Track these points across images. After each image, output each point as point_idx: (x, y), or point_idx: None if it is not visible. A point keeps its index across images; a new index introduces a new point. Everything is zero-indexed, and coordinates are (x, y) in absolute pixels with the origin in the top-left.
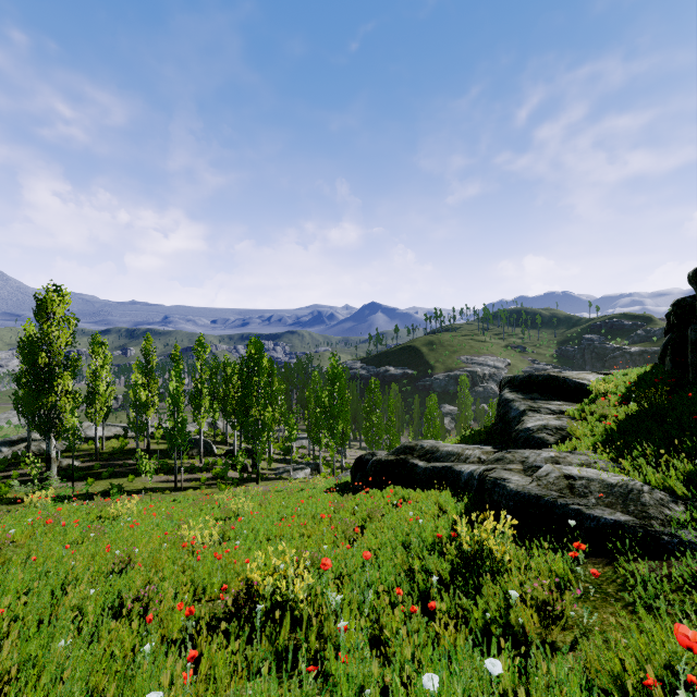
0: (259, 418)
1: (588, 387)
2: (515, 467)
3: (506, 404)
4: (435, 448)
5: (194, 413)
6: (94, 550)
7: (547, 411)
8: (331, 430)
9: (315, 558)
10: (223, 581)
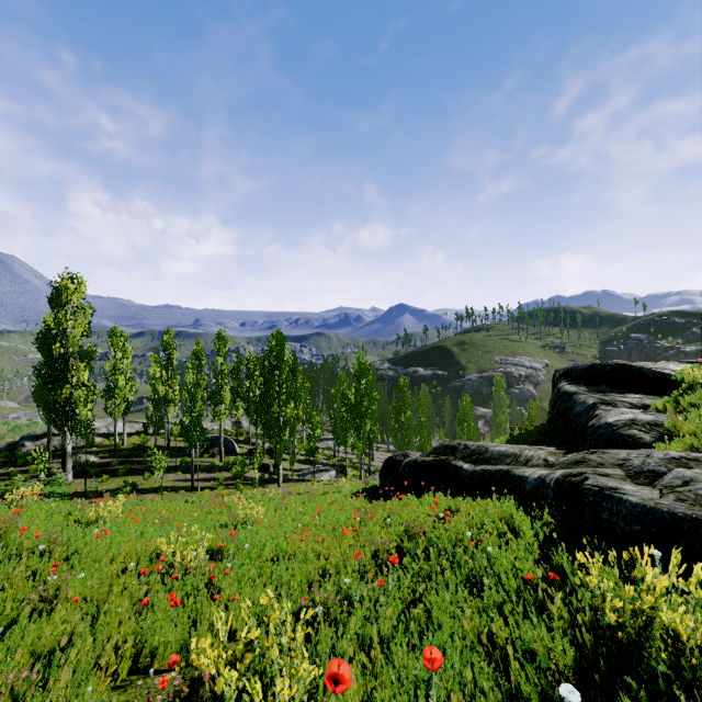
0: (280, 415)
1: (673, 377)
2: (613, 472)
3: (568, 398)
4: (482, 447)
5: (214, 409)
6: (36, 569)
7: (625, 404)
8: (358, 430)
9: (330, 601)
10: (184, 638)
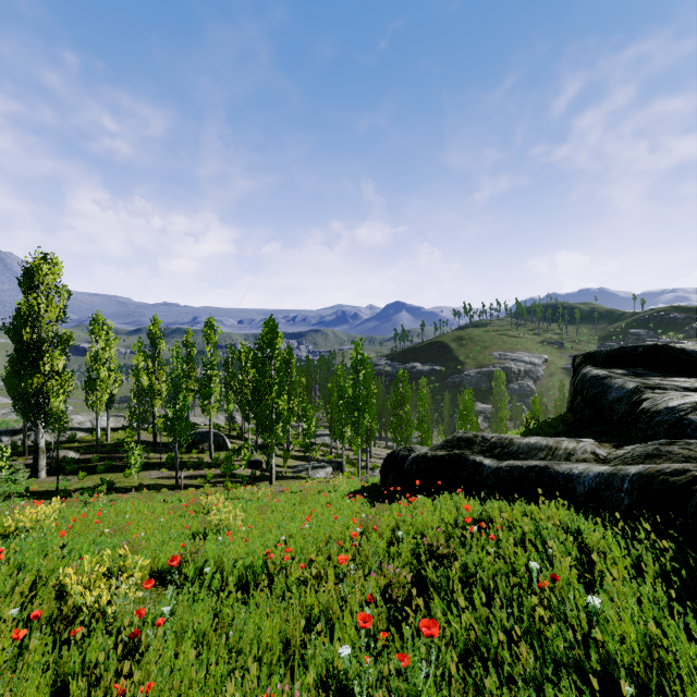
0: (272, 407)
1: None
2: None
3: (599, 383)
4: (505, 439)
5: (203, 402)
6: None
7: (675, 388)
8: (355, 424)
9: None
10: None
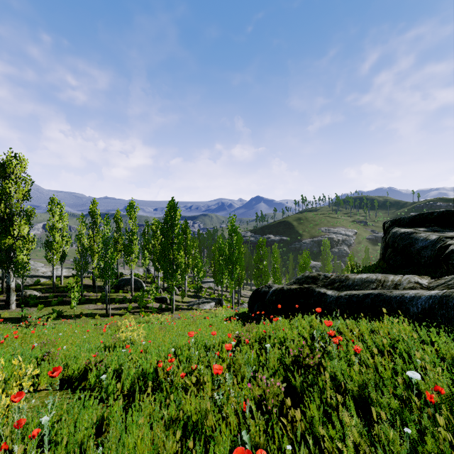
0: (173, 260)
1: None
2: None
3: (407, 237)
4: (342, 276)
5: (126, 258)
6: None
7: None
8: (230, 273)
9: None
10: None
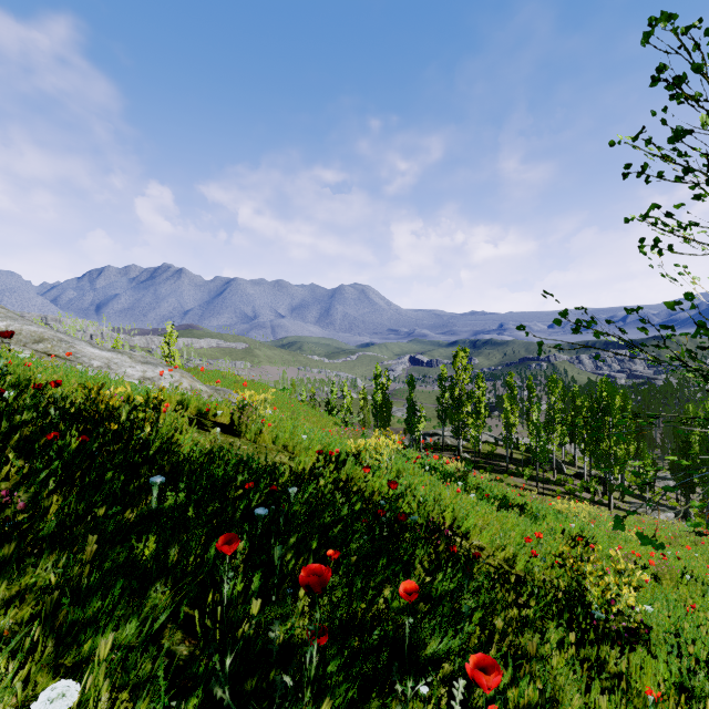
0: (610, 453)
1: None
2: None
3: None
4: None
5: (548, 436)
6: None
7: None
8: (703, 480)
9: None
10: None
